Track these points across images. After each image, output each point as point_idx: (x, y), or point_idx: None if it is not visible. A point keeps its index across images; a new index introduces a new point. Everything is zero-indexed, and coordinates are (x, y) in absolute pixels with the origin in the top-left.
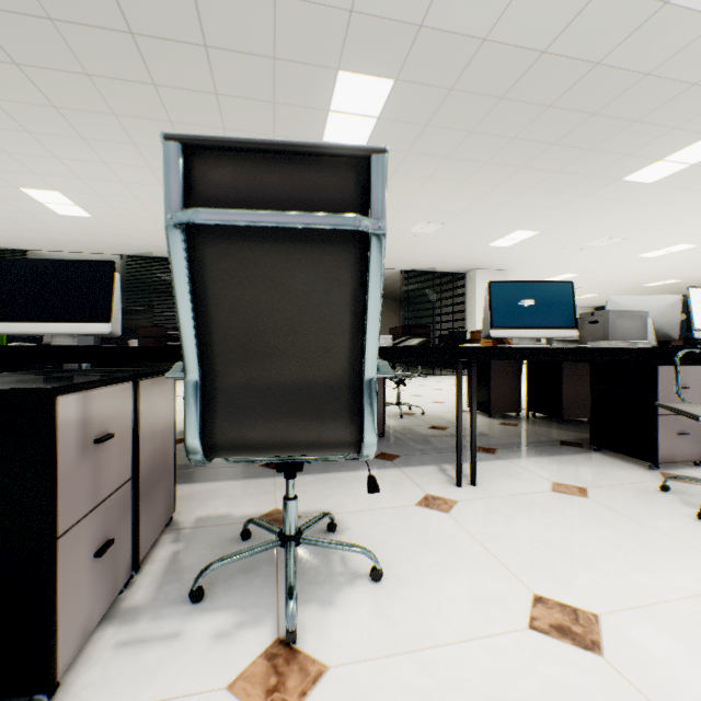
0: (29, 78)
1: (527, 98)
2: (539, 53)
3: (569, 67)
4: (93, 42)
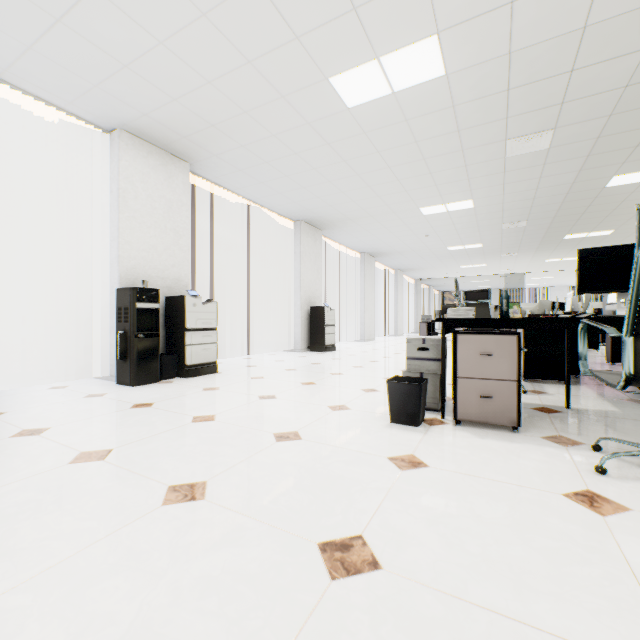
0: (608, 221)
1: (637, 139)
2: (588, 156)
3: (601, 143)
4: (588, 216)
